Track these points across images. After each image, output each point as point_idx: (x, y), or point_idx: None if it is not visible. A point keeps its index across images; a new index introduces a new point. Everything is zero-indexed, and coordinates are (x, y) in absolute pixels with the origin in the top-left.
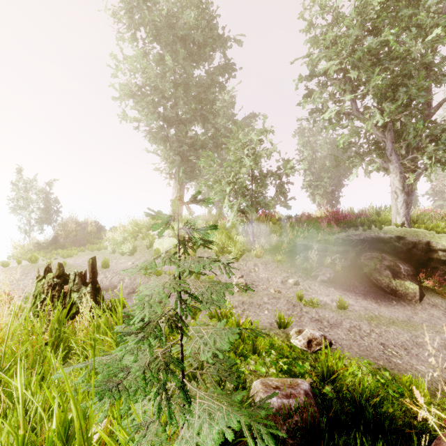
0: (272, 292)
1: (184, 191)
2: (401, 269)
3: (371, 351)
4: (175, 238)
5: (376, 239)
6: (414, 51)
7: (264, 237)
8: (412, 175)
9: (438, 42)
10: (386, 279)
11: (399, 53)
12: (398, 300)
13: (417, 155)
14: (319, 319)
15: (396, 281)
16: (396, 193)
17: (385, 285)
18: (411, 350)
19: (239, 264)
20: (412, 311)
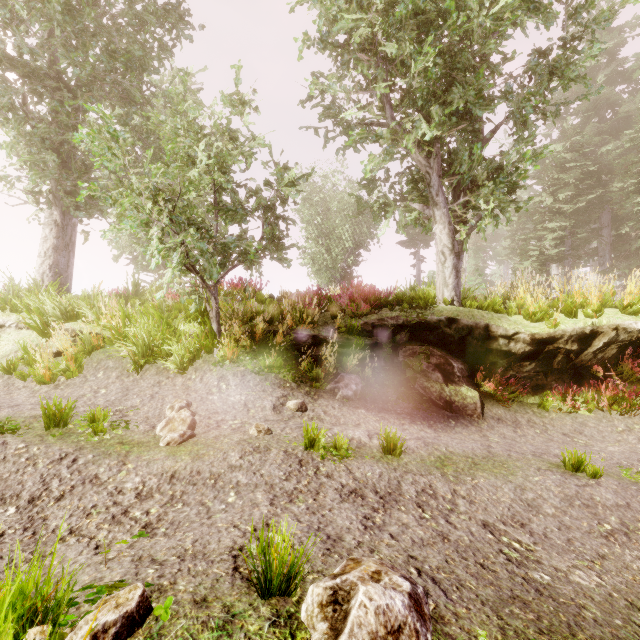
0: (253, 434)
1: (75, 237)
2: (454, 368)
3: (490, 565)
4: (33, 330)
5: (420, 324)
6: (476, 24)
7: (241, 324)
8: (464, 228)
9: (503, 24)
10: (436, 386)
11: (455, 27)
12: (456, 418)
13: (470, 198)
14: (357, 488)
15: (449, 388)
16: (443, 254)
17: (436, 395)
18: (531, 524)
19: (187, 379)
20: (479, 434)
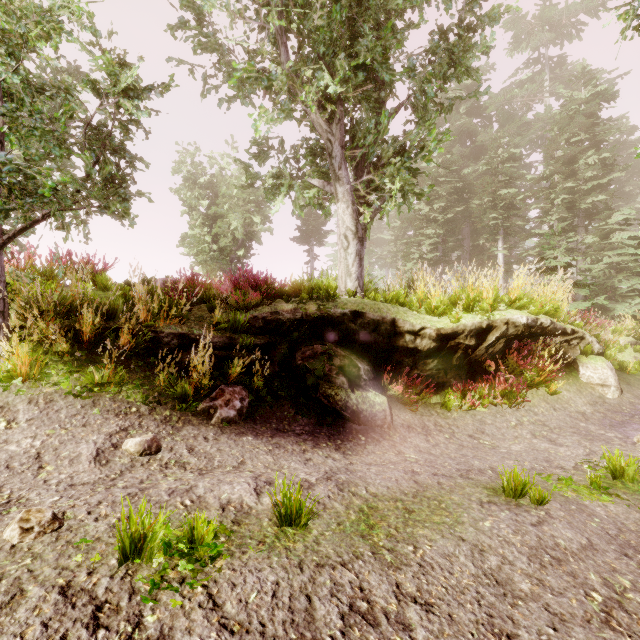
0: (9, 540)
1: None
2: (360, 370)
3: None
4: None
5: (322, 318)
6: None
7: (52, 318)
8: (368, 211)
9: None
10: (341, 393)
11: None
12: (366, 432)
13: (375, 176)
14: None
15: (356, 395)
16: (346, 238)
17: (341, 405)
18: (519, 632)
19: None
20: (394, 451)
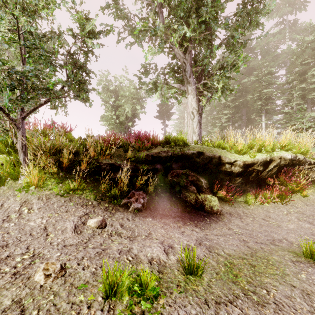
0: (38, 282)
1: None
2: (202, 183)
3: None
4: None
5: (181, 155)
6: None
7: (48, 155)
8: (204, 99)
9: None
10: (193, 195)
11: None
12: (208, 216)
13: (208, 81)
14: None
15: (201, 196)
16: (193, 113)
17: (194, 201)
18: None
19: None
20: (226, 227)
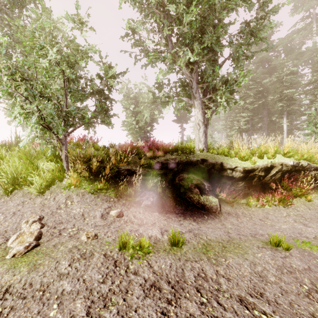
0: (84, 240)
1: None
2: (205, 186)
3: None
4: None
5: (187, 162)
6: None
7: (82, 163)
8: (209, 111)
9: (230, 3)
10: (196, 196)
11: (206, 0)
12: (207, 214)
13: (212, 95)
14: (155, 281)
15: (203, 197)
16: (199, 125)
17: (196, 201)
18: (265, 293)
19: (44, 199)
20: (220, 223)
